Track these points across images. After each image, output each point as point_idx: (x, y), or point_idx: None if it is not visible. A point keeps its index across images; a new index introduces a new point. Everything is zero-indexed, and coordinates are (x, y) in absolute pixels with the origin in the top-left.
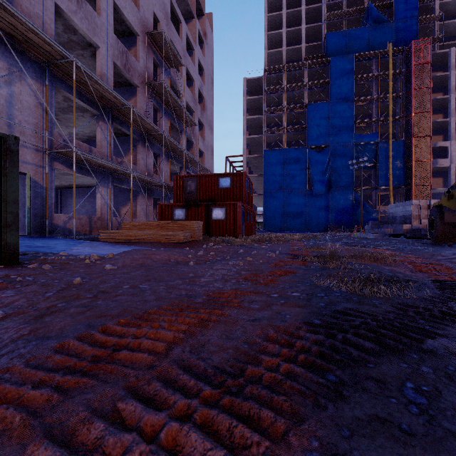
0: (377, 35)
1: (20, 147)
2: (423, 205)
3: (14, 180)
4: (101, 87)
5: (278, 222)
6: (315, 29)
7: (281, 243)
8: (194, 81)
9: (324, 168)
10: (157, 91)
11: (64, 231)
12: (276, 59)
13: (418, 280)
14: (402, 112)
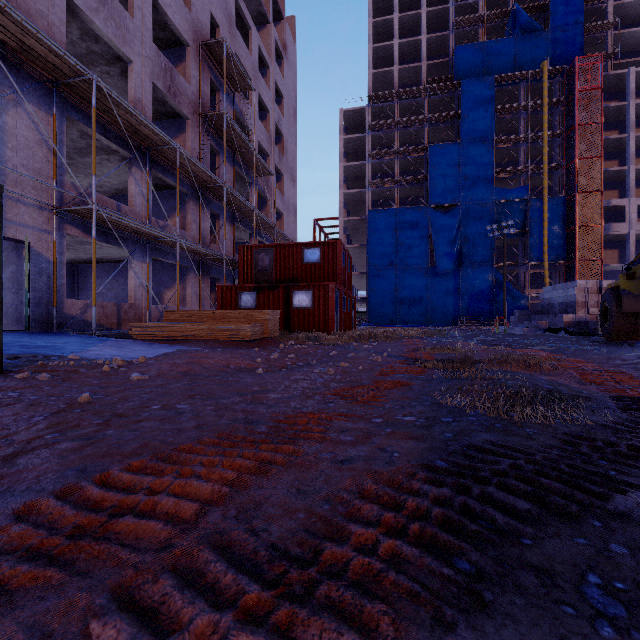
0: (526, 49)
1: (15, 203)
2: (592, 288)
3: None
4: (134, 119)
5: (387, 312)
6: (440, 40)
7: (392, 341)
8: (269, 112)
9: (452, 236)
10: (216, 125)
11: (80, 324)
12: (386, 82)
13: (591, 396)
14: (562, 157)
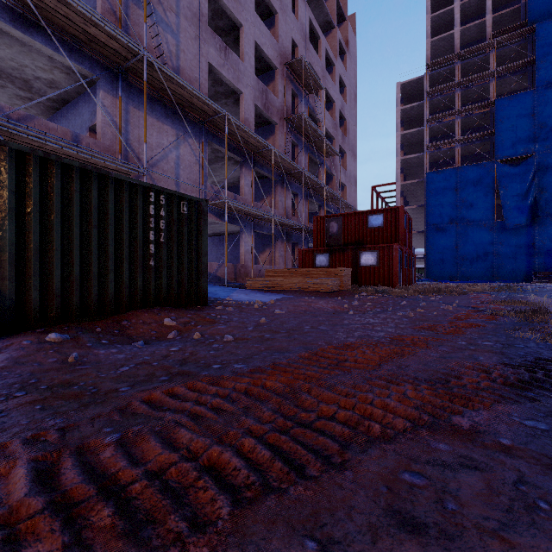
0: None
1: None
2: None
3: (205, 236)
4: (246, 134)
5: (447, 268)
6: None
7: (456, 295)
8: (334, 102)
9: (525, 188)
10: (296, 124)
11: (215, 278)
12: (444, 47)
13: None
14: None
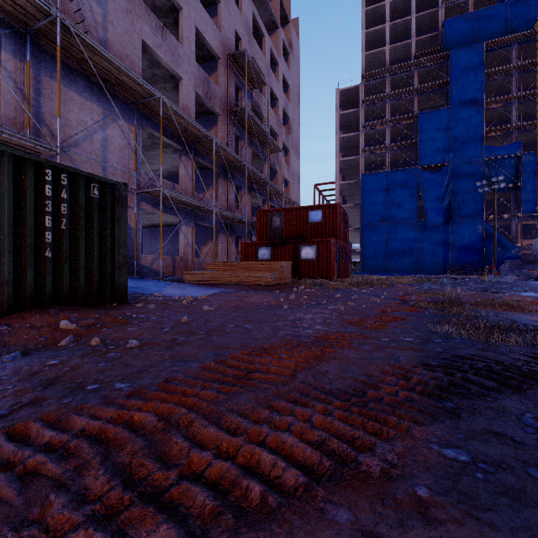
0: (518, 12)
1: None
2: None
3: (124, 224)
4: (185, 121)
5: (379, 262)
6: (430, 17)
7: (386, 287)
8: (278, 100)
9: (442, 193)
10: (239, 117)
11: (150, 272)
12: (377, 61)
13: None
14: None
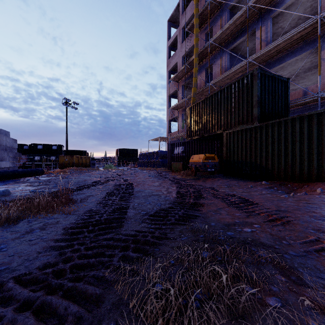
0: None
1: None
2: None
3: None
4: None
5: None
6: None
7: None
8: None
9: None
10: None
11: None
12: None
13: None
14: None
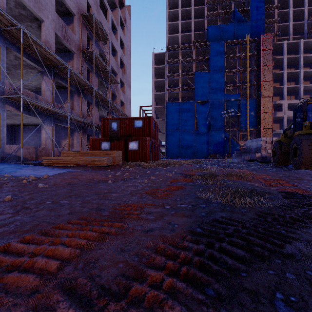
0: (239, 29)
1: None
2: (268, 141)
3: None
4: (44, 50)
5: (175, 152)
6: (200, 23)
7: (177, 166)
8: (117, 52)
9: (206, 116)
10: (89, 57)
11: (14, 158)
12: (174, 41)
13: (270, 192)
14: (255, 80)
